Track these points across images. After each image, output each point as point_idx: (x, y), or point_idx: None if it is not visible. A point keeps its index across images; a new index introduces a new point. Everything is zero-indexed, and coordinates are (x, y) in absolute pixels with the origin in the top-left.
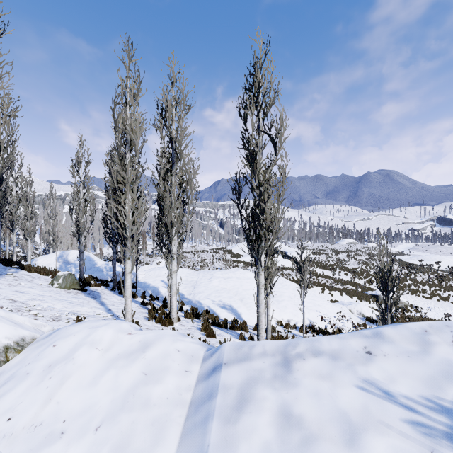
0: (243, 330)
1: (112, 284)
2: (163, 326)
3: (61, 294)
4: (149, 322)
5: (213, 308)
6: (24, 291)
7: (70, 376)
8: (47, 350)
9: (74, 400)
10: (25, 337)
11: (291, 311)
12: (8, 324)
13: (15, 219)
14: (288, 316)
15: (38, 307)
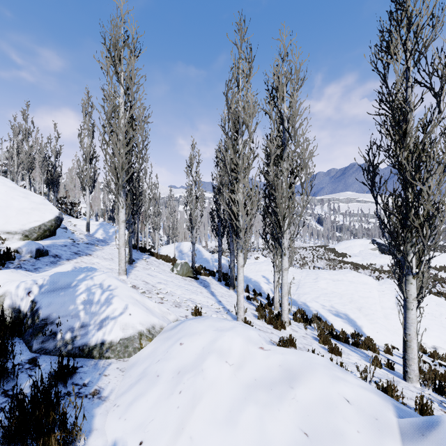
0: (370, 349)
1: (217, 275)
2: (274, 329)
3: (179, 280)
4: (259, 321)
5: (323, 314)
6: (153, 275)
7: (201, 396)
8: (174, 347)
9: (210, 443)
10: (155, 325)
11: (438, 335)
12: (141, 309)
13: (147, 215)
14: (433, 340)
15: (163, 291)
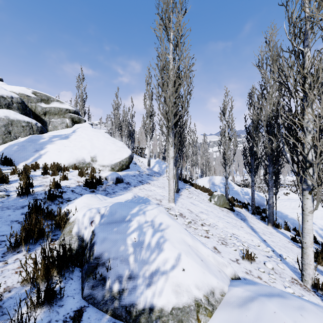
0: None
1: (249, 207)
2: None
3: (217, 210)
4: None
5: None
6: (195, 204)
7: None
8: None
9: None
10: (214, 288)
11: None
12: (196, 262)
13: (187, 155)
14: None
15: (207, 222)
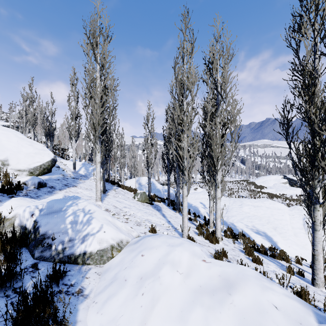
0: (284, 260)
1: (167, 201)
2: (210, 243)
3: (139, 205)
4: (199, 237)
5: (247, 232)
6: (120, 201)
7: (159, 298)
8: (137, 257)
9: None
10: (123, 239)
11: None
12: (113, 228)
13: (116, 157)
14: None
15: (128, 213)
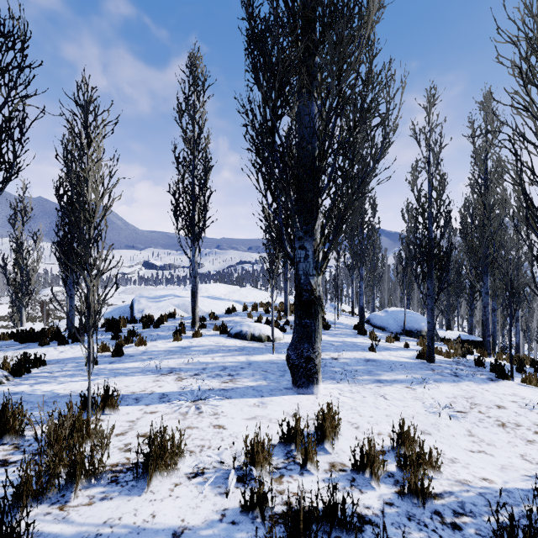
0: None
1: None
2: None
3: None
4: None
5: None
6: None
7: None
8: None
9: None
10: None
11: None
12: None
13: None
14: None
15: None
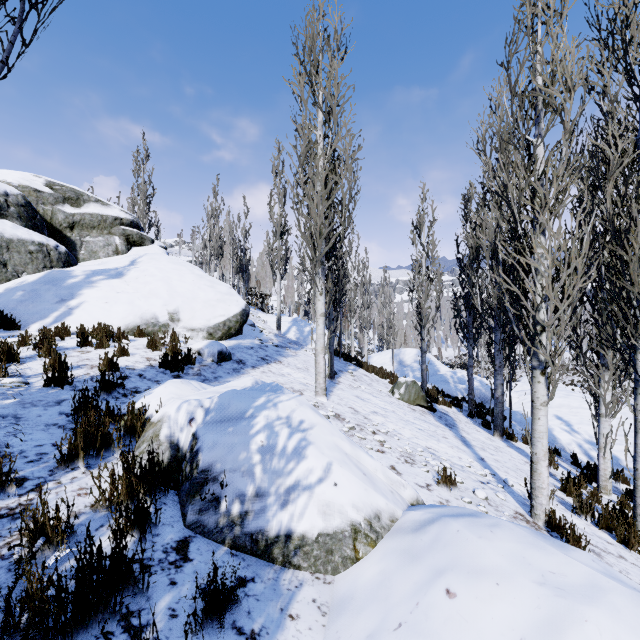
0: None
1: (465, 406)
2: (621, 545)
3: (404, 410)
4: (577, 518)
5: None
6: (364, 399)
7: None
8: (432, 596)
9: None
10: (380, 511)
11: None
12: (355, 475)
13: (353, 308)
14: None
15: (382, 429)
